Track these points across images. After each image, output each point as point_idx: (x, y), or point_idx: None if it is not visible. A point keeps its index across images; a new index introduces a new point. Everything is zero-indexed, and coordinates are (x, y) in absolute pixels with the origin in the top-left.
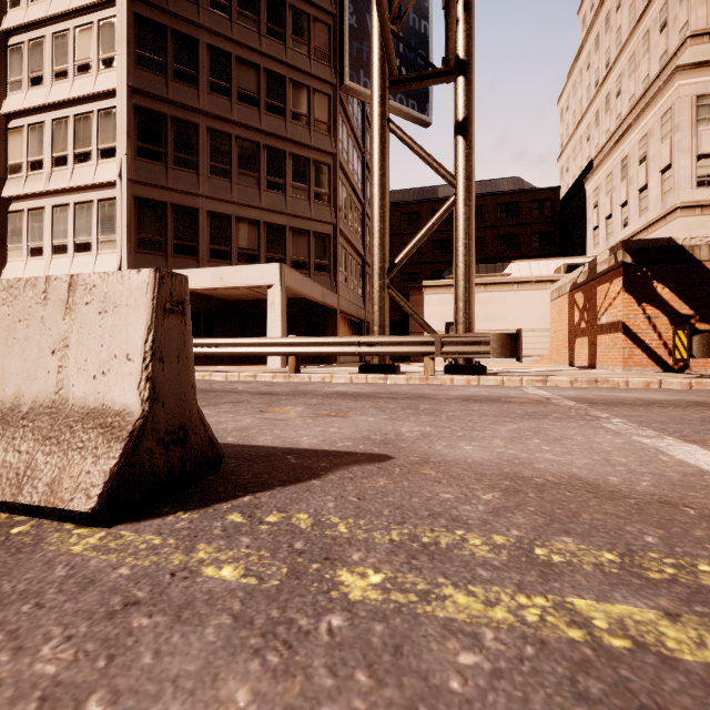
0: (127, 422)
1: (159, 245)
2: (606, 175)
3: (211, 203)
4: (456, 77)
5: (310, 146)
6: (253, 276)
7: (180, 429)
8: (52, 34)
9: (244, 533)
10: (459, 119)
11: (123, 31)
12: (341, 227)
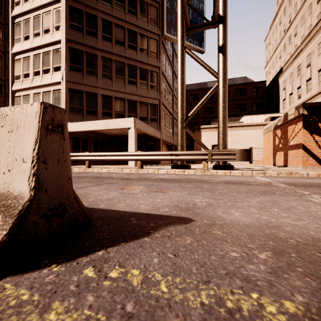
0: (19, 203)
1: (79, 110)
2: (289, 74)
3: (103, 91)
4: (218, 24)
5: (148, 64)
6: (121, 124)
7: (60, 206)
8: (33, 17)
9: (91, 289)
10: (220, 45)
11: (64, 13)
12: (162, 101)
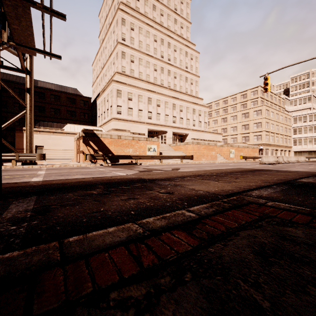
0: None
1: None
2: (101, 101)
3: None
4: (26, 74)
5: None
6: None
7: None
8: None
9: None
10: (27, 87)
11: None
12: None
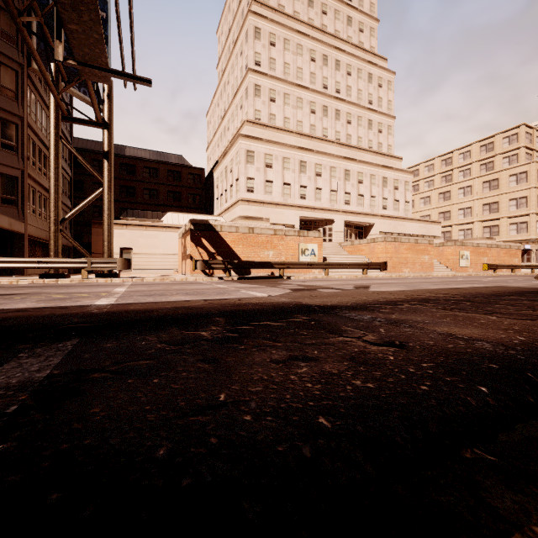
0: None
1: None
2: (221, 172)
3: None
4: (103, 128)
5: None
6: None
7: None
8: None
9: None
10: (105, 150)
11: None
12: (29, 172)
